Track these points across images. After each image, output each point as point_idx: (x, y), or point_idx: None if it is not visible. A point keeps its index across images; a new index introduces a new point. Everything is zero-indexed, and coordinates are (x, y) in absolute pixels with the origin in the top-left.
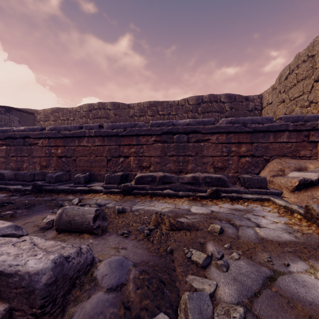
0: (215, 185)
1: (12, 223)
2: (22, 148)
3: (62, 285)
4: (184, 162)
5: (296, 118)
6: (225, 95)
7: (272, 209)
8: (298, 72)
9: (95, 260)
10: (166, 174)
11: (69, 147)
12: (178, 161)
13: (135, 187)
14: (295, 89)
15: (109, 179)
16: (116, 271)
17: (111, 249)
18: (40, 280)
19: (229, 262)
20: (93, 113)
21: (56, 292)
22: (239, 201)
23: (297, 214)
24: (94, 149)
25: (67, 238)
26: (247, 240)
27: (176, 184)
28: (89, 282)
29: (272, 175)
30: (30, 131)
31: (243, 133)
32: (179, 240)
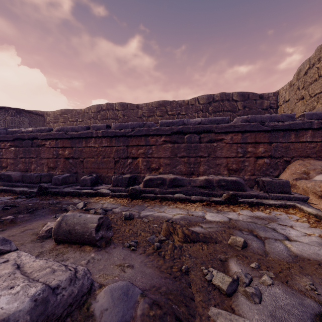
0: (230, 188)
1: None
2: (30, 149)
3: None
4: (195, 163)
5: (321, 115)
6: (237, 94)
7: (300, 217)
8: (320, 65)
9: (94, 286)
10: (176, 177)
11: (76, 148)
12: (189, 163)
13: (144, 190)
14: (317, 85)
15: (116, 182)
16: (120, 304)
17: (116, 268)
18: None
19: (260, 289)
20: (101, 114)
21: None
22: (260, 207)
23: None
24: (102, 150)
25: (66, 250)
26: (278, 258)
27: (187, 187)
28: (84, 320)
29: (295, 178)
30: (38, 132)
31: (261, 132)
32: (195, 255)
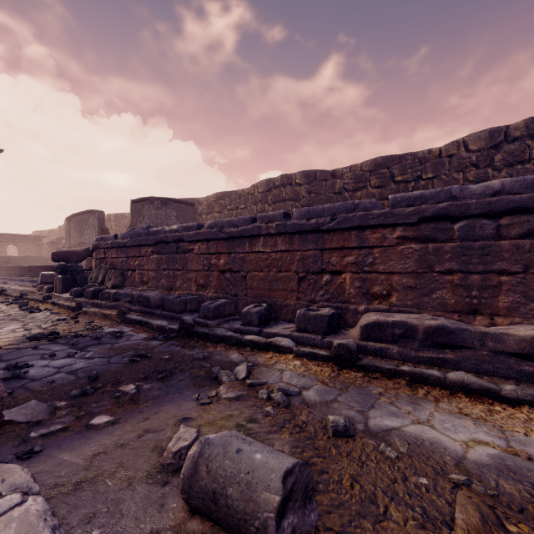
0: None
1: None
2: (175, 257)
3: None
4: (484, 288)
5: None
6: None
7: None
8: None
9: None
10: (444, 324)
11: (236, 254)
12: (465, 286)
13: (363, 347)
14: None
15: (304, 322)
16: None
17: None
18: None
19: None
20: (273, 195)
21: None
22: None
23: None
24: (276, 258)
25: None
26: None
27: (477, 352)
28: None
29: None
30: (184, 231)
31: None
32: None
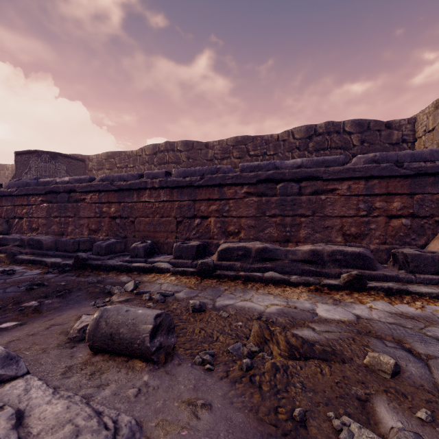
0: (351, 265)
1: None
2: (67, 205)
3: None
4: (293, 225)
5: None
6: (351, 122)
7: None
8: None
9: None
10: (266, 246)
11: (125, 204)
12: (283, 224)
13: (219, 265)
14: None
15: (179, 252)
16: None
17: (182, 408)
18: None
19: None
20: (158, 157)
21: None
22: (404, 297)
23: None
24: (159, 207)
25: (105, 365)
26: None
27: (283, 261)
28: None
29: None
30: (76, 183)
31: (397, 178)
32: (312, 386)
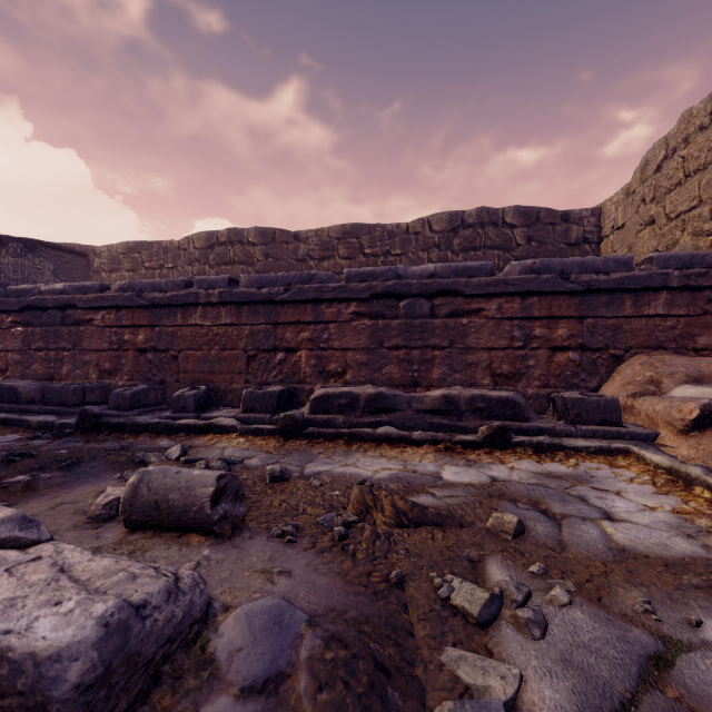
0: (496, 415)
1: (14, 511)
2: (59, 330)
3: (123, 684)
4: (422, 362)
5: (687, 259)
6: (514, 211)
7: (637, 474)
8: (688, 153)
9: (213, 607)
10: (382, 391)
11: (163, 328)
12: (408, 361)
13: (312, 420)
14: (681, 194)
15: (251, 402)
16: (266, 640)
17: (255, 576)
18: (64, 676)
19: (545, 614)
20: (217, 254)
21: (108, 705)
22: (557, 454)
23: (703, 489)
24: (219, 334)
25: (149, 543)
26: (585, 554)
27: (405, 413)
28: (198, 669)
29: (632, 392)
30: (77, 294)
31: (562, 295)
32: (418, 552)
